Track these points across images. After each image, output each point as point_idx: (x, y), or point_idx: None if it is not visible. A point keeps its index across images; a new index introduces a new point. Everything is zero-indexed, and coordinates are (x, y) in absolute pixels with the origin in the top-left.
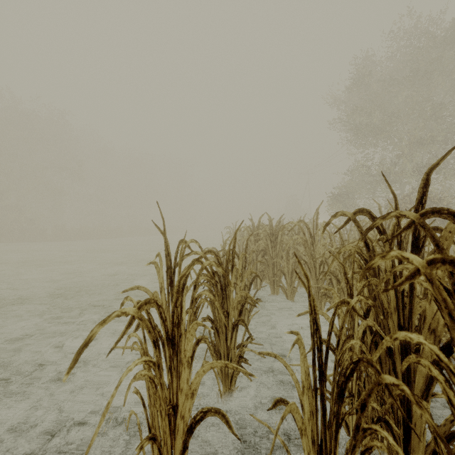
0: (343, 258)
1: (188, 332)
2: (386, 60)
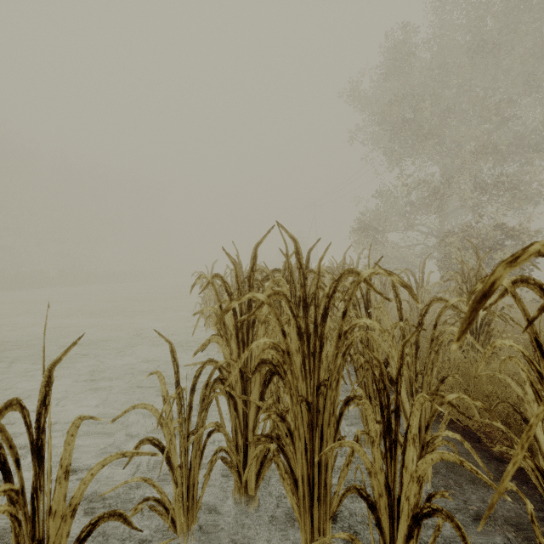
0: None
1: None
2: (428, 43)
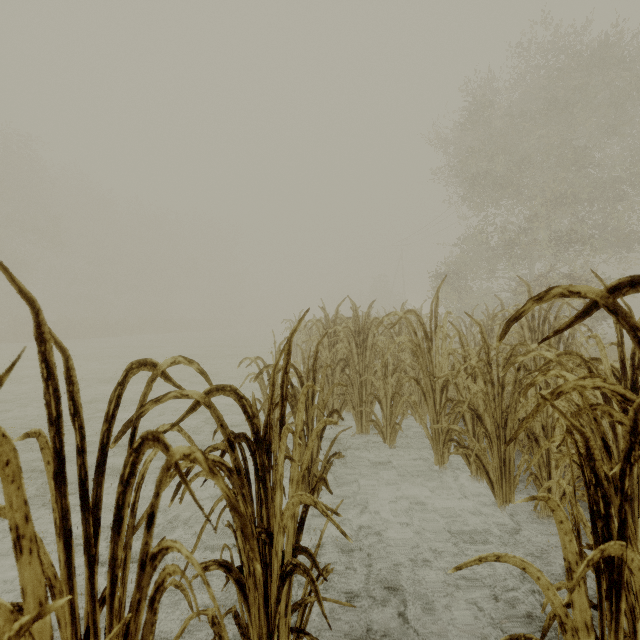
0: (490, 378)
1: None
2: (511, 86)
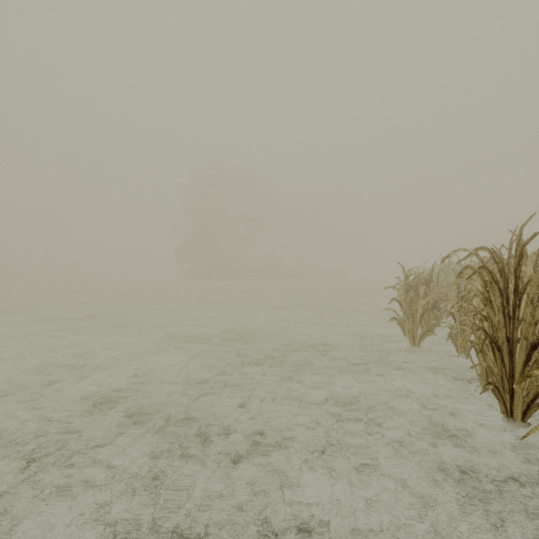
0: None
1: (421, 290)
2: None
